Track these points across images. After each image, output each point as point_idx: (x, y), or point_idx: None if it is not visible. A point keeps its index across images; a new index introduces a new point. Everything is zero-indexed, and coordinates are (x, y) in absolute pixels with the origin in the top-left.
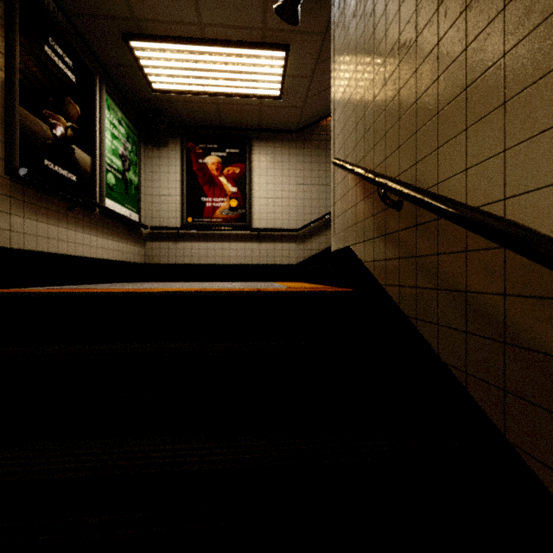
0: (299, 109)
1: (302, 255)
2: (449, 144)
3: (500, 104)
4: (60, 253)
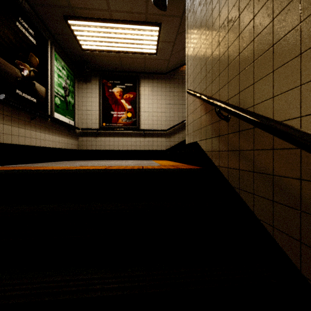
0: (167, 60)
1: (169, 144)
2: (261, 81)
3: (297, 54)
4: (26, 145)
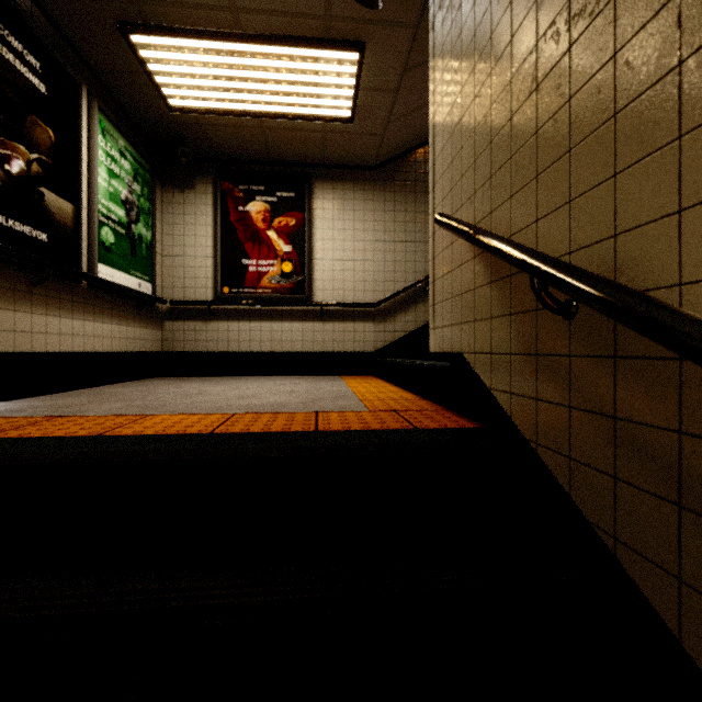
0: (378, 136)
1: (383, 339)
2: None
3: None
4: (18, 351)
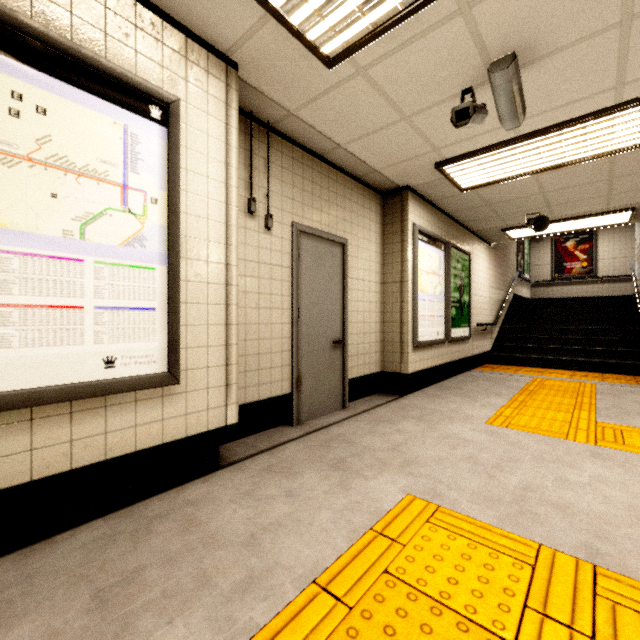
0: None
1: None
2: None
3: None
4: (519, 295)
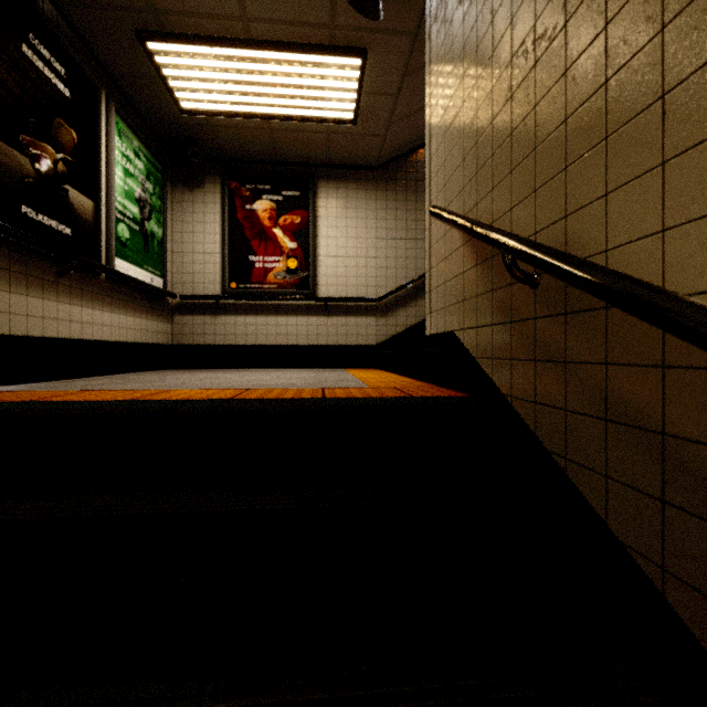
0: (380, 137)
1: (384, 333)
2: (629, 188)
3: None
4: (46, 336)
